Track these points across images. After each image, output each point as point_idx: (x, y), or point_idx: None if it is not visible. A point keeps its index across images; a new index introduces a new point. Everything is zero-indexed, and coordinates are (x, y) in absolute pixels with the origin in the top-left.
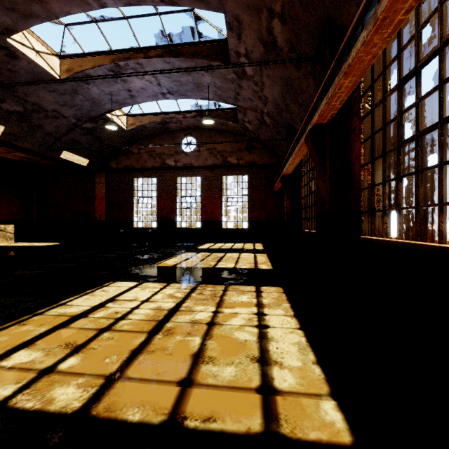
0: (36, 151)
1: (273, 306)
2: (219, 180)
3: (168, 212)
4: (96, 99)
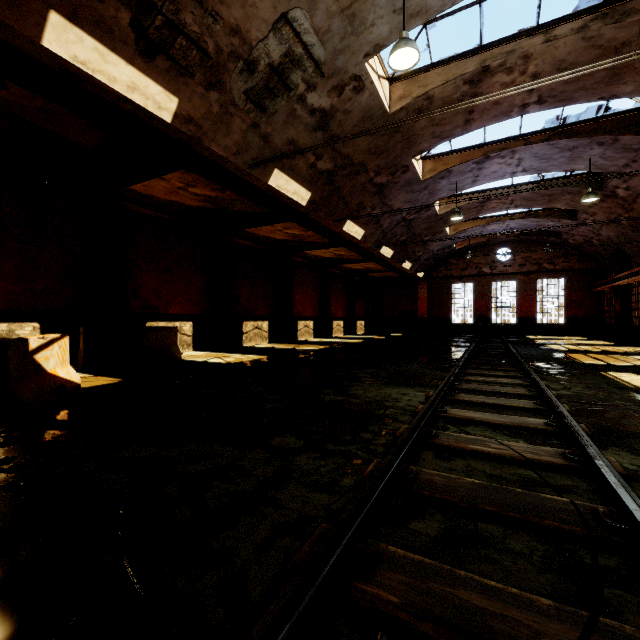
0: (405, 273)
1: (634, 348)
2: (535, 283)
3: (484, 310)
4: (456, 239)
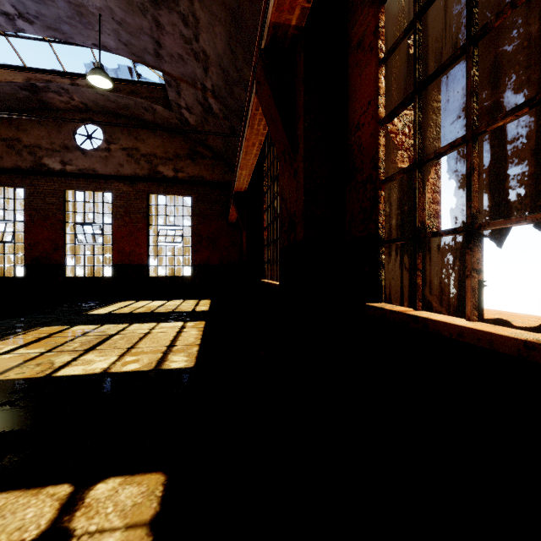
0: None
1: None
2: (145, 201)
3: (47, 249)
4: None
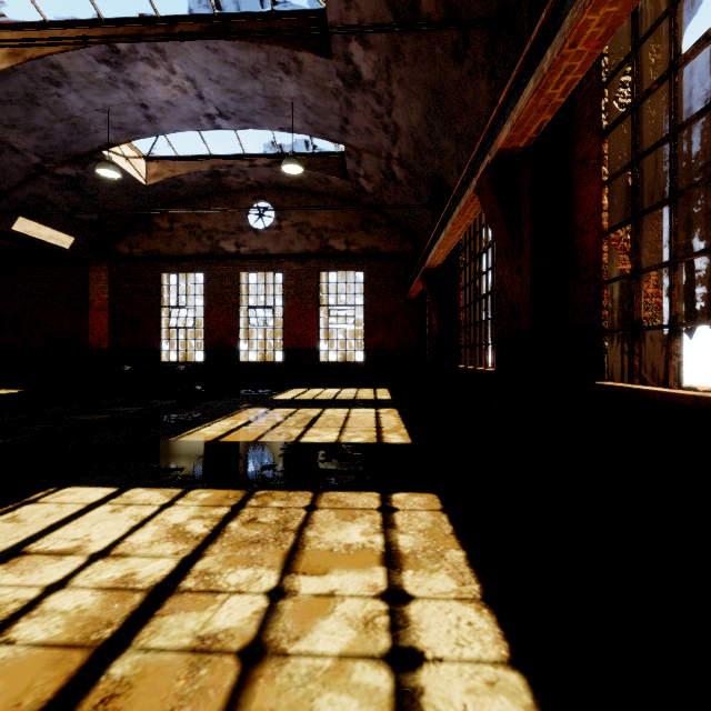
0: None
1: (424, 560)
2: (315, 279)
3: (223, 334)
4: (79, 120)
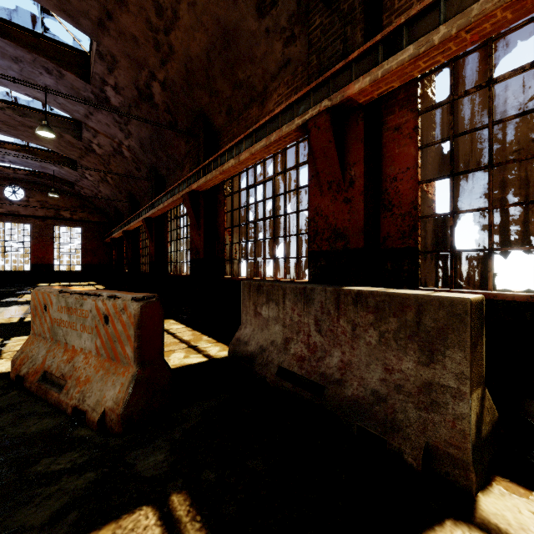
0: None
1: None
2: (52, 230)
3: None
4: None
